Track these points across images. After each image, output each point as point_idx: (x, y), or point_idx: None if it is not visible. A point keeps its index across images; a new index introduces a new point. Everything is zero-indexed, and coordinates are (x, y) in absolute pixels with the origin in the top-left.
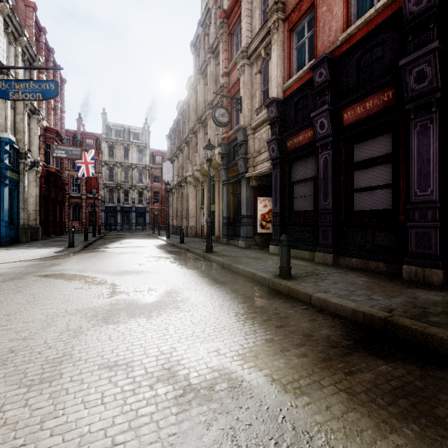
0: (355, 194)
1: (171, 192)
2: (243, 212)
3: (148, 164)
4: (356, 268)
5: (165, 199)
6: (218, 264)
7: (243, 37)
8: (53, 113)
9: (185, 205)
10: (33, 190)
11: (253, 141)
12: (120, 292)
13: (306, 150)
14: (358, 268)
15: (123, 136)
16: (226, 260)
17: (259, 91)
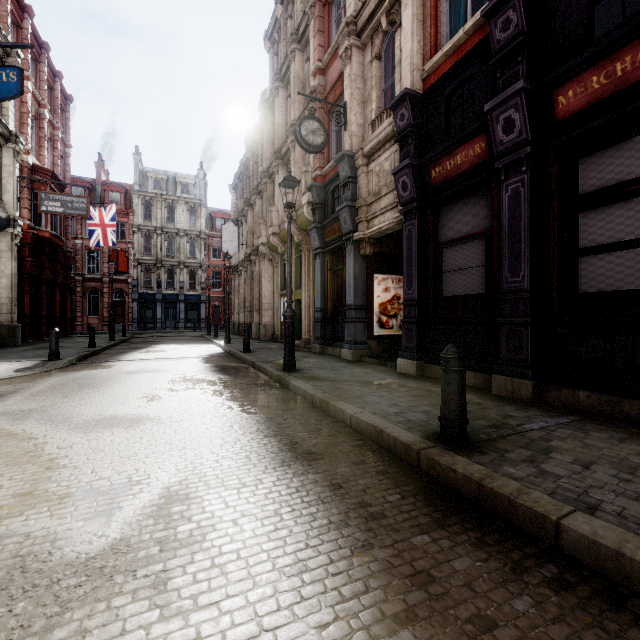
0: (583, 260)
1: (237, 271)
2: (349, 300)
3: (204, 230)
4: (589, 412)
5: (230, 283)
6: (304, 398)
7: (349, 1)
8: (49, 147)
9: (257, 290)
10: (6, 264)
11: (367, 176)
12: (38, 500)
13: (470, 181)
14: (592, 412)
15: (166, 189)
16: (319, 391)
17: (377, 90)
